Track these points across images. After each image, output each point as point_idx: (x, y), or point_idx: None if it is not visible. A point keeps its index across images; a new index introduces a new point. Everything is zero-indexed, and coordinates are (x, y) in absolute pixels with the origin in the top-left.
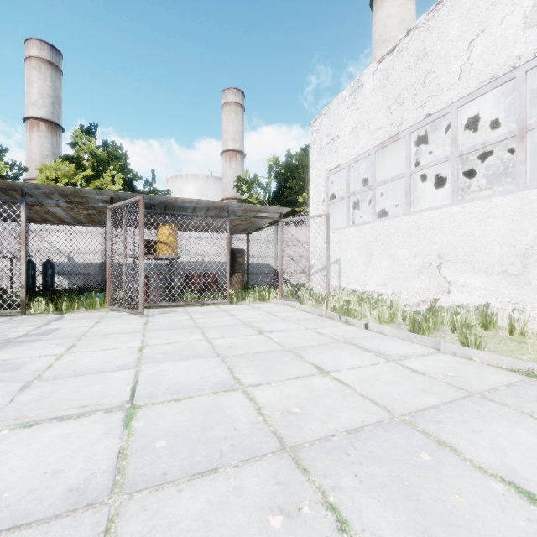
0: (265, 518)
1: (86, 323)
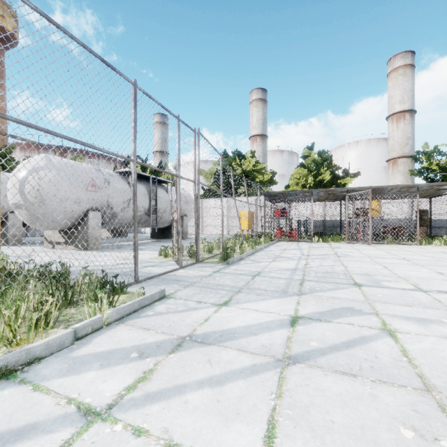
0: None
1: (346, 246)
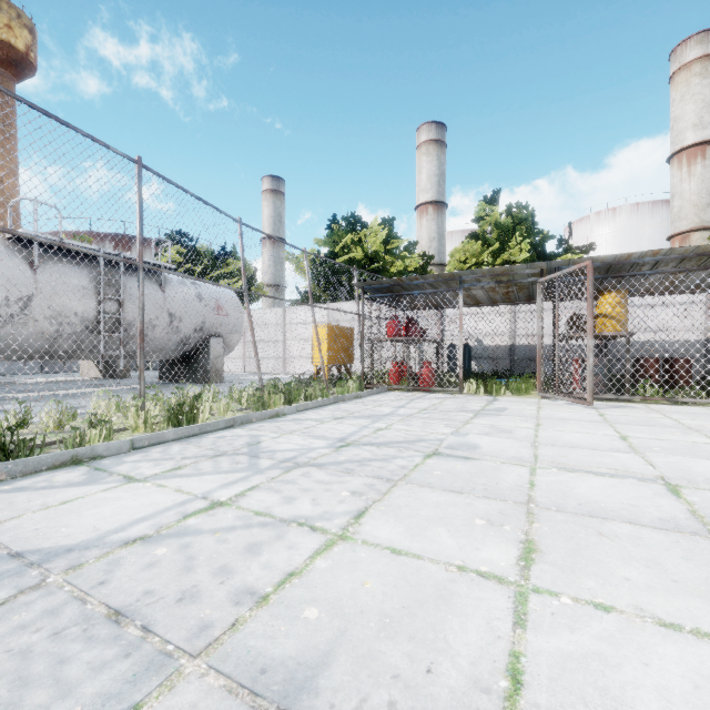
0: None
1: (527, 407)
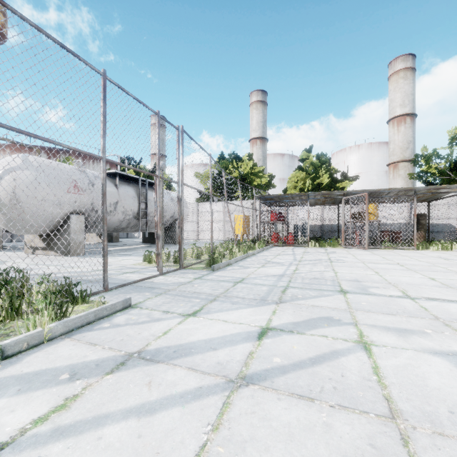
0: (452, 275)
1: (342, 251)
